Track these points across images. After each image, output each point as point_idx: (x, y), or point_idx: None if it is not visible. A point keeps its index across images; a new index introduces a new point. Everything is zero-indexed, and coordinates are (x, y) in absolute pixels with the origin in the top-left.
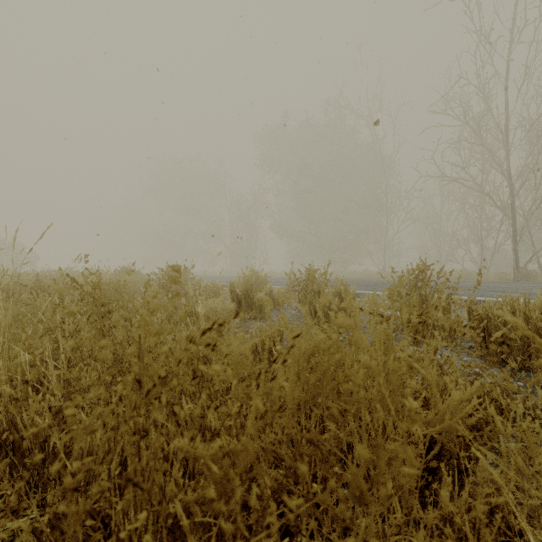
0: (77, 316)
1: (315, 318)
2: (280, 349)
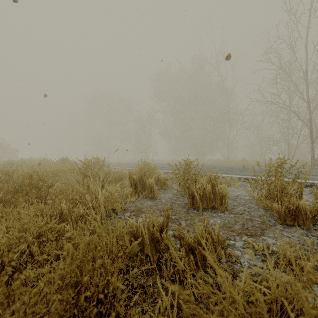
0: (2, 201)
1: (192, 199)
2: (166, 240)
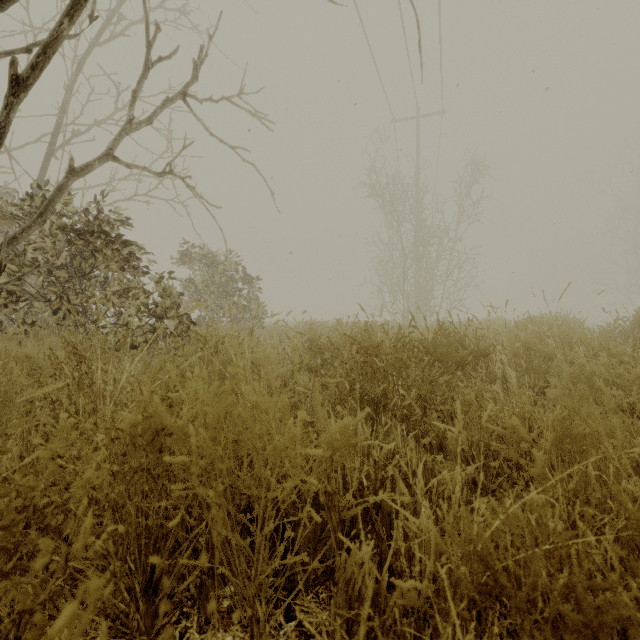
0: None
1: None
2: None
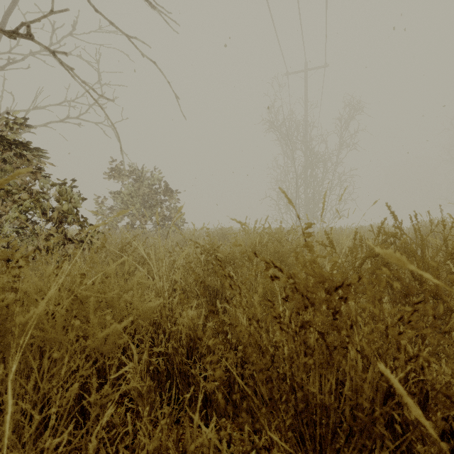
0: None
1: None
2: None
